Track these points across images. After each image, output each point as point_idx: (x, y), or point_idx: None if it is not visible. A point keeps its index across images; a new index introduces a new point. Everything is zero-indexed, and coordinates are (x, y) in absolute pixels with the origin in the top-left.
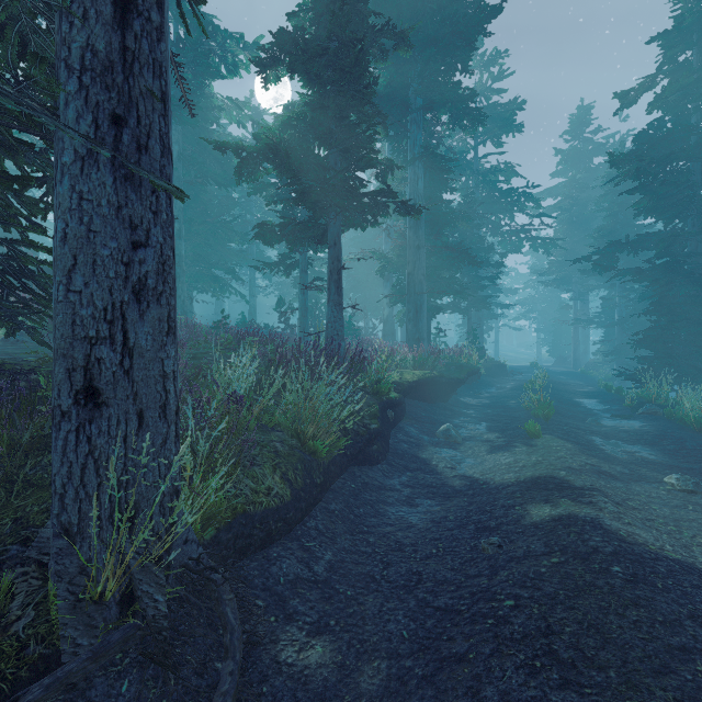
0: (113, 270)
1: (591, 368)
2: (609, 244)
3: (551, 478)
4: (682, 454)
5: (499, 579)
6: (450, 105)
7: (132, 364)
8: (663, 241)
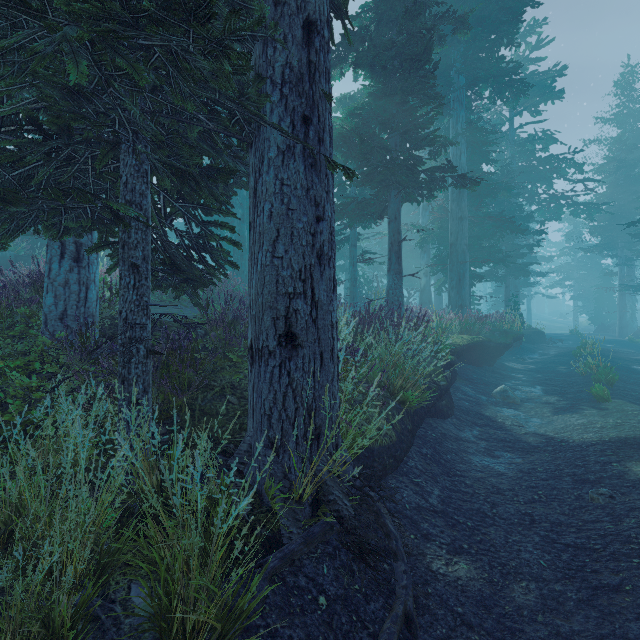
0: (304, 239)
1: None
2: None
3: None
4: None
5: (627, 525)
6: (492, 80)
7: (317, 315)
8: None
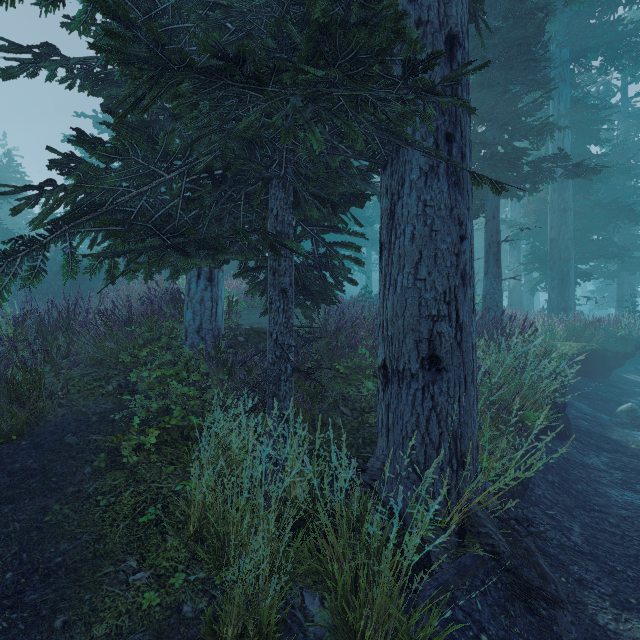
0: (448, 260)
1: None
2: None
3: None
4: None
5: None
6: (604, 48)
7: (461, 337)
8: None
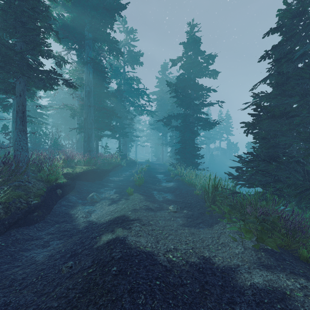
0: None
1: (167, 162)
2: (168, 115)
3: (123, 217)
4: (180, 195)
5: (51, 295)
6: (106, 43)
7: None
8: (183, 117)
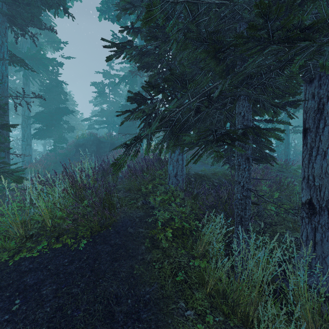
0: None
1: None
2: None
3: None
4: None
5: None
6: None
7: None
8: None
